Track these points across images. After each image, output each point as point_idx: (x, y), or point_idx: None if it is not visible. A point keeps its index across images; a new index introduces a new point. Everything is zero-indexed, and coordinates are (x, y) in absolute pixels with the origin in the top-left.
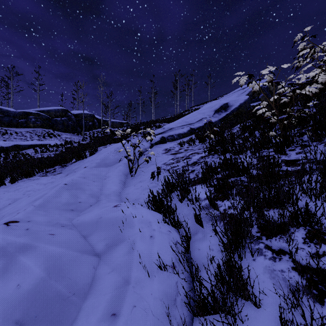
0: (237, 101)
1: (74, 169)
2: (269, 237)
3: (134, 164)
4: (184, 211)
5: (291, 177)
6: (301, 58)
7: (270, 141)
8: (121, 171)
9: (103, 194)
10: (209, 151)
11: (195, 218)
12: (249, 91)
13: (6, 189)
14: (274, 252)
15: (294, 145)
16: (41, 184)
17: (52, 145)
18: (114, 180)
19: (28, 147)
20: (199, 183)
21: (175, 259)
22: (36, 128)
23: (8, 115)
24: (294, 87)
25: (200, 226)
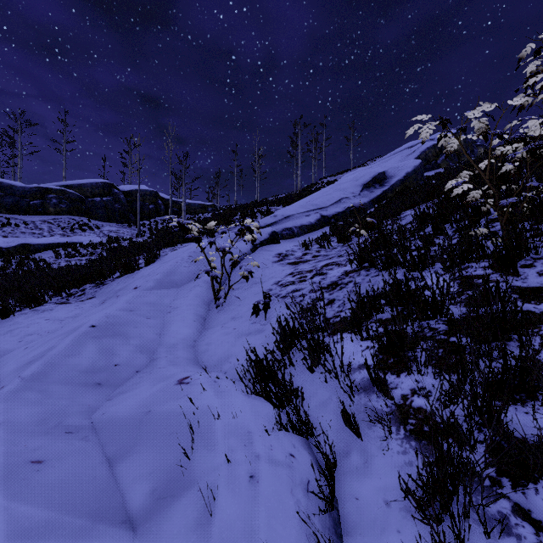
0: (401, 169)
1: (116, 291)
2: (518, 482)
3: (223, 282)
4: (318, 392)
5: (540, 327)
6: (529, 90)
7: (479, 247)
8: (200, 297)
9: (163, 346)
10: (360, 261)
11: (343, 416)
12: (420, 151)
13: None
14: (541, 529)
15: (529, 255)
16: (54, 320)
17: (85, 245)
18: (185, 315)
19: (45, 249)
20: (345, 330)
21: (307, 540)
22: (60, 215)
23: (12, 193)
24: (532, 144)
25: (355, 434)
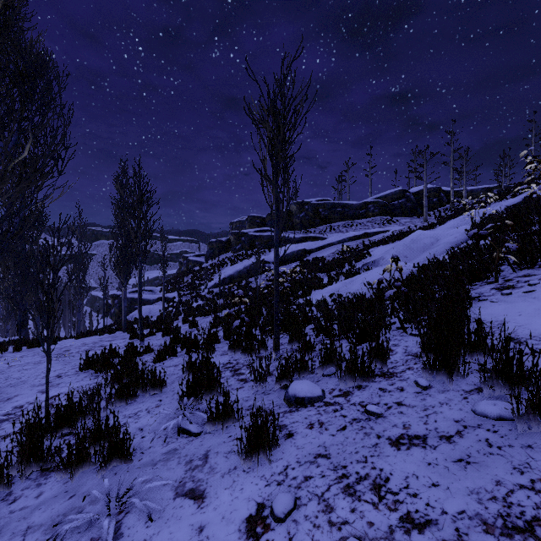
0: None
1: None
2: None
3: None
4: None
5: None
6: None
7: None
8: None
9: None
10: None
11: None
12: None
13: (391, 244)
14: None
15: None
16: None
17: (393, 231)
18: None
19: (374, 235)
20: None
21: None
22: (374, 217)
23: (352, 208)
24: None
25: None
